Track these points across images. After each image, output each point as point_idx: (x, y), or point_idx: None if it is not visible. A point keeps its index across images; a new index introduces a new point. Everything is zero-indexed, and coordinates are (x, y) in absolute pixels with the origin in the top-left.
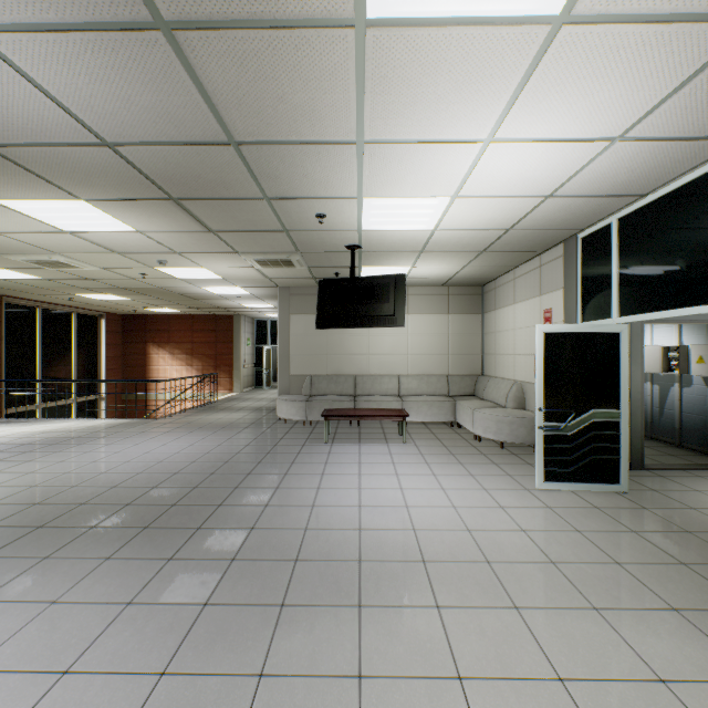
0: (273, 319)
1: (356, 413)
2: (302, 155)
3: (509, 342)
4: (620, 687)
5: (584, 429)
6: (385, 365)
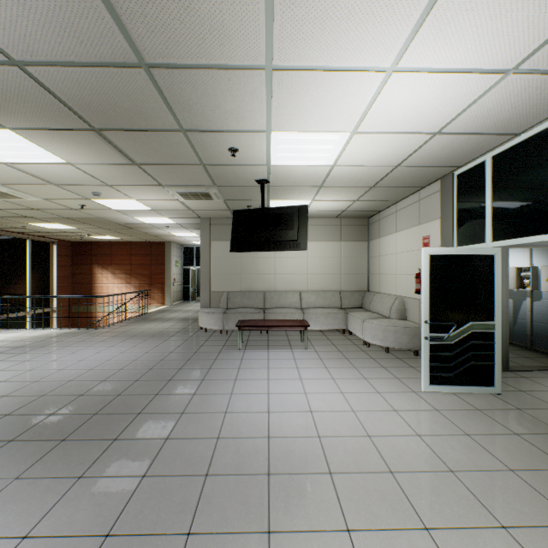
0: (198, 245)
1: (265, 323)
2: (213, 82)
3: (391, 264)
4: None
5: (464, 339)
6: (289, 283)
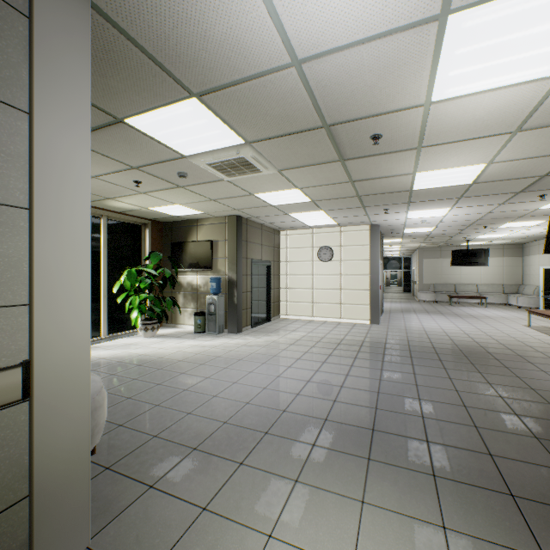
0: (385, 256)
1: (463, 296)
2: (471, 233)
3: (535, 270)
4: (543, 323)
5: None
6: (469, 280)
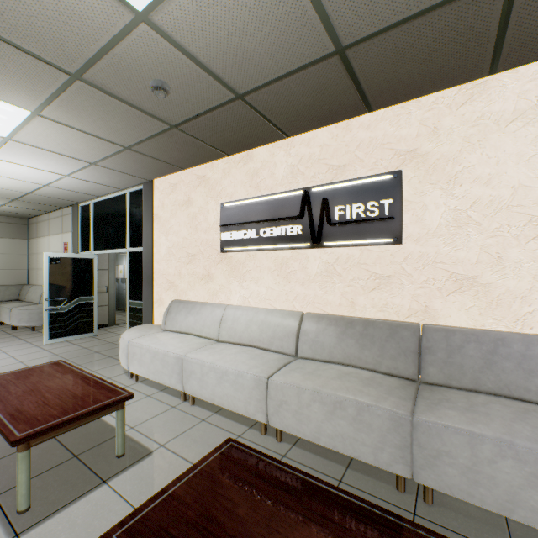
0: None
1: None
2: None
3: None
4: None
5: (75, 308)
6: None
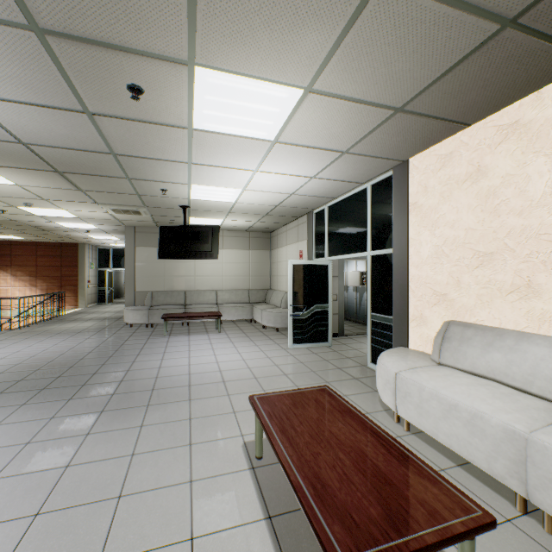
0: (115, 247)
1: (187, 315)
2: (156, 163)
3: (284, 268)
4: None
5: (312, 315)
6: (207, 283)
